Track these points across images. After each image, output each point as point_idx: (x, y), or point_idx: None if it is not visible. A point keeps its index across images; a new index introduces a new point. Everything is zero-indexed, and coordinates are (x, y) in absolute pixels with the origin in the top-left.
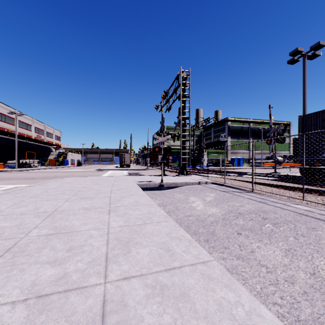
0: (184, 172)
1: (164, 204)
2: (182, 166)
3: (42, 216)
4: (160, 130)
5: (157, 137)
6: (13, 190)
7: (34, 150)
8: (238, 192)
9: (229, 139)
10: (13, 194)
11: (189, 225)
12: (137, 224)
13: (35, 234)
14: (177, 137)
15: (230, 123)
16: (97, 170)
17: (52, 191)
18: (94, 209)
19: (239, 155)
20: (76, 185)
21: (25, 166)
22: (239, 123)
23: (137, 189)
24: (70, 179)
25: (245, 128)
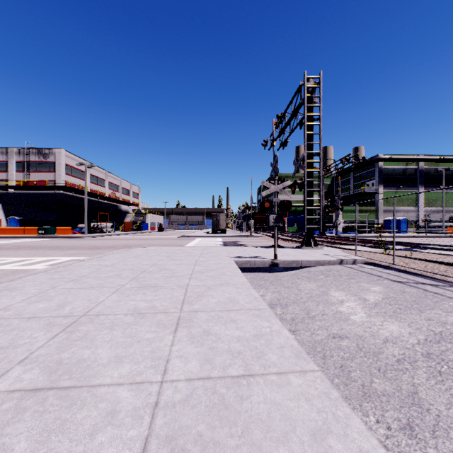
0: (310, 243)
1: (283, 303)
2: (307, 232)
3: (57, 325)
4: (270, 176)
5: (267, 184)
6: (57, 266)
7: (107, 210)
8: (432, 286)
9: (380, 189)
10: (51, 274)
11: (344, 363)
12: (231, 374)
13: (6, 384)
14: (300, 185)
15: (382, 163)
16: (181, 237)
17: (106, 270)
18: (151, 316)
19: (399, 214)
20: (144, 260)
21: (96, 231)
22: (400, 162)
23: (234, 272)
24: (141, 249)
25: (410, 170)
